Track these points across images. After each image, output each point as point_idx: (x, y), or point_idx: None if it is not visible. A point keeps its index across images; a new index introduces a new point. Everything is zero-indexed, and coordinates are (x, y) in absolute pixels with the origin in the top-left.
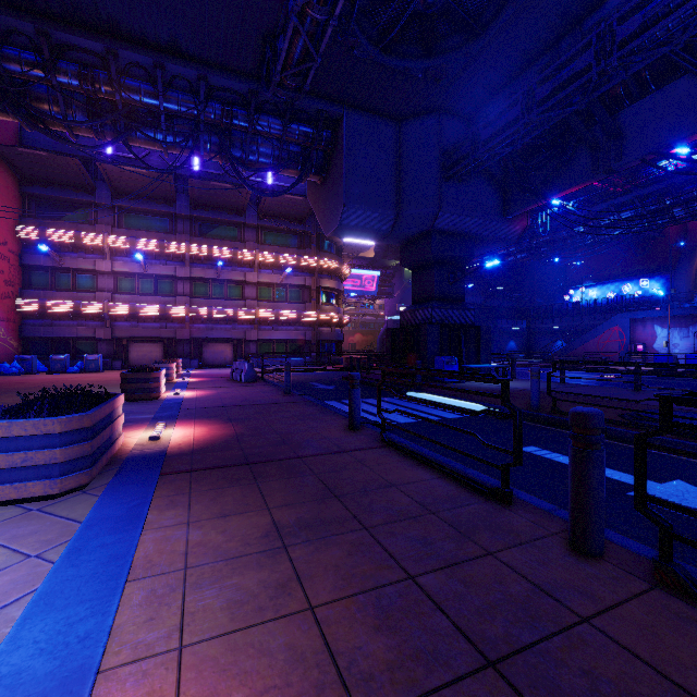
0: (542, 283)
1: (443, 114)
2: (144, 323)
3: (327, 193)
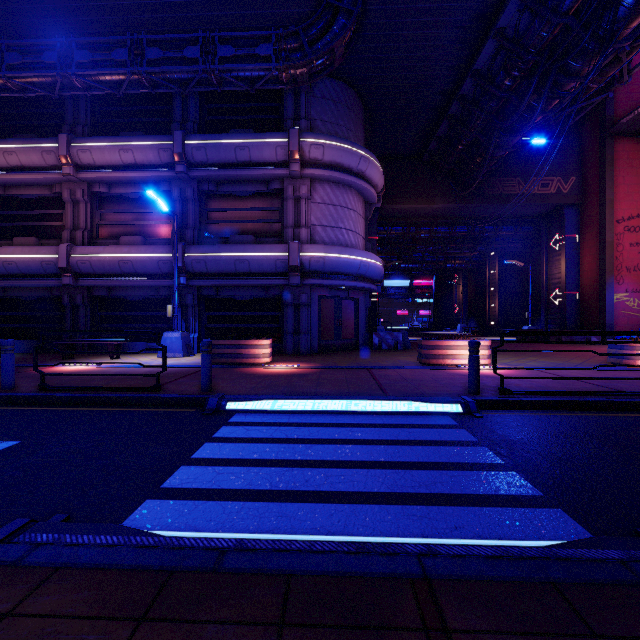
0: None
1: None
2: None
3: None
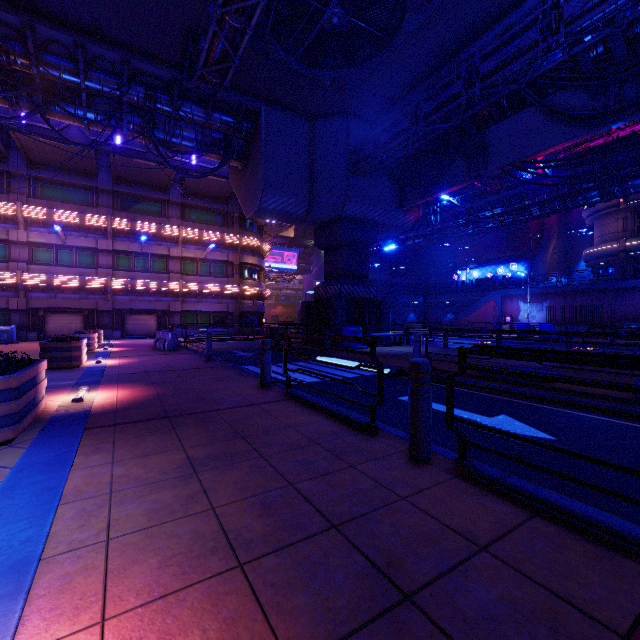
0: (436, 264)
1: (350, 117)
2: (62, 295)
3: (247, 178)
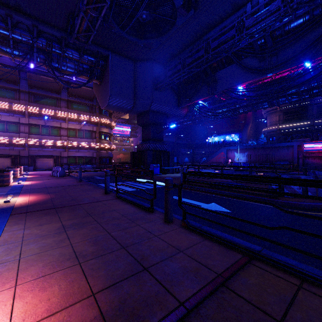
0: (198, 134)
1: (154, 62)
2: None
3: (102, 89)
